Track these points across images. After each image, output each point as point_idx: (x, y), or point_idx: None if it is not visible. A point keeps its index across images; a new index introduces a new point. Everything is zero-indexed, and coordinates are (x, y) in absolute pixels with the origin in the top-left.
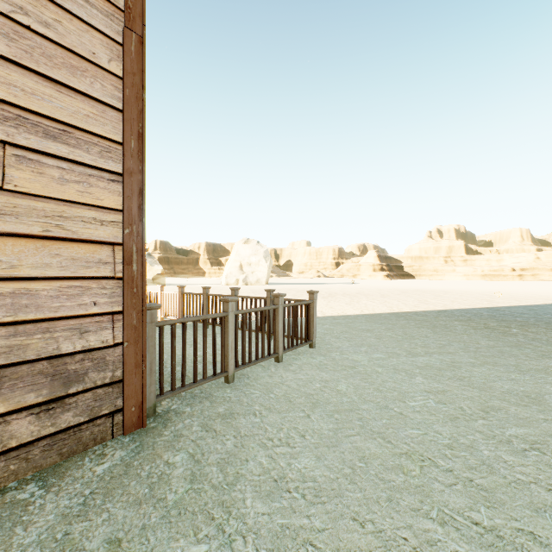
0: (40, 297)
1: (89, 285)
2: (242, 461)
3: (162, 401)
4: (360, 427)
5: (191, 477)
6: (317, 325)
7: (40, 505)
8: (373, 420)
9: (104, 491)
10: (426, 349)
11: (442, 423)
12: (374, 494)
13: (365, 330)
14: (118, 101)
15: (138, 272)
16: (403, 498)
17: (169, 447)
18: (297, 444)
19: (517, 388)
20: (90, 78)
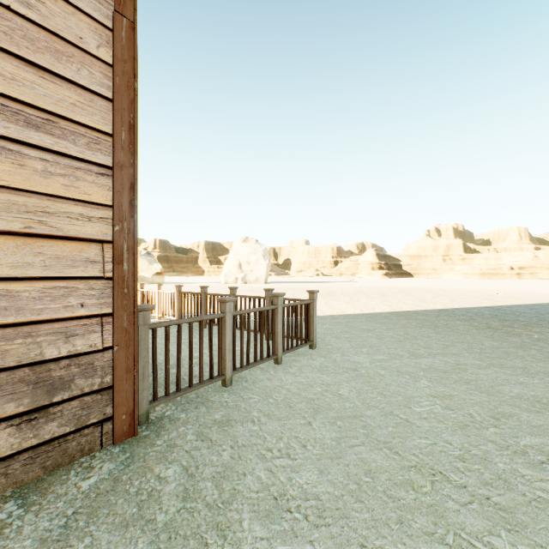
0: (21, 298)
1: (75, 285)
2: (239, 474)
3: (156, 406)
4: (364, 436)
5: (184, 494)
6: (317, 325)
7: (18, 528)
8: (378, 428)
9: (89, 510)
10: (429, 350)
11: (451, 432)
12: (383, 515)
13: (365, 330)
14: (108, 90)
15: (129, 271)
16: (415, 520)
17: (161, 458)
18: (298, 455)
19: (527, 392)
20: (77, 65)
